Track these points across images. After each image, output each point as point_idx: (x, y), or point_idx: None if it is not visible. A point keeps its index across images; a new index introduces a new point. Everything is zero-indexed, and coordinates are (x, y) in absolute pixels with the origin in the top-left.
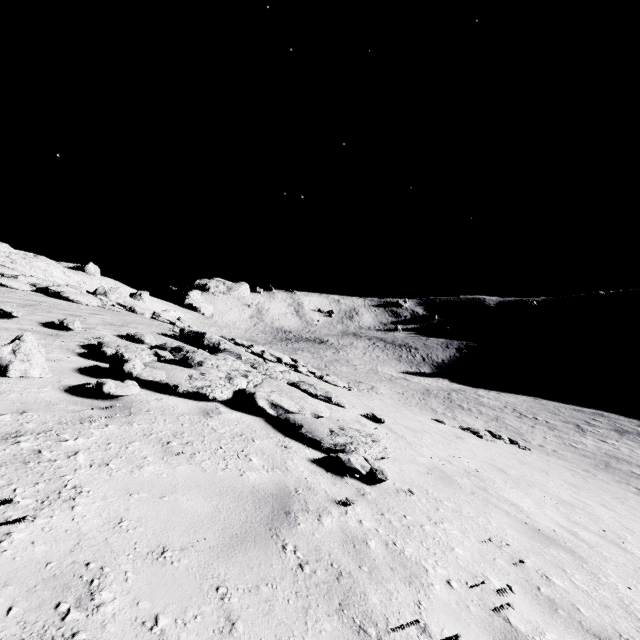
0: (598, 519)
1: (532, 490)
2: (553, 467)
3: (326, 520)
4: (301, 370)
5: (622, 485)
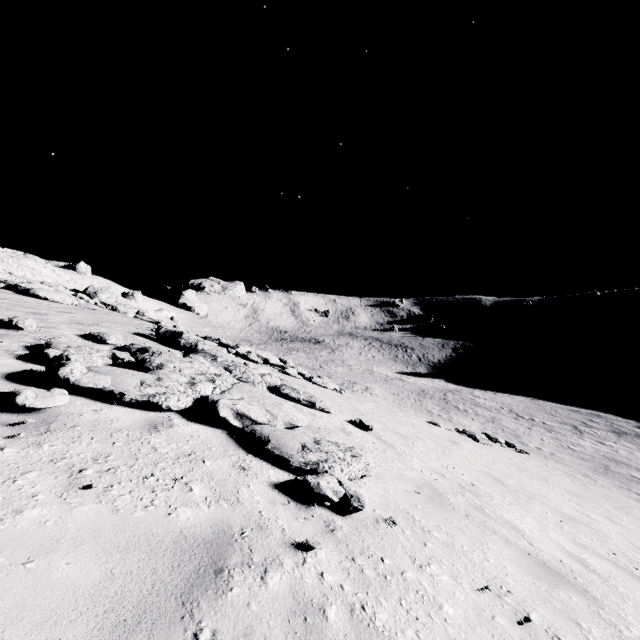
0: (606, 538)
1: (533, 505)
2: (552, 473)
3: (273, 578)
4: (289, 372)
5: (623, 491)
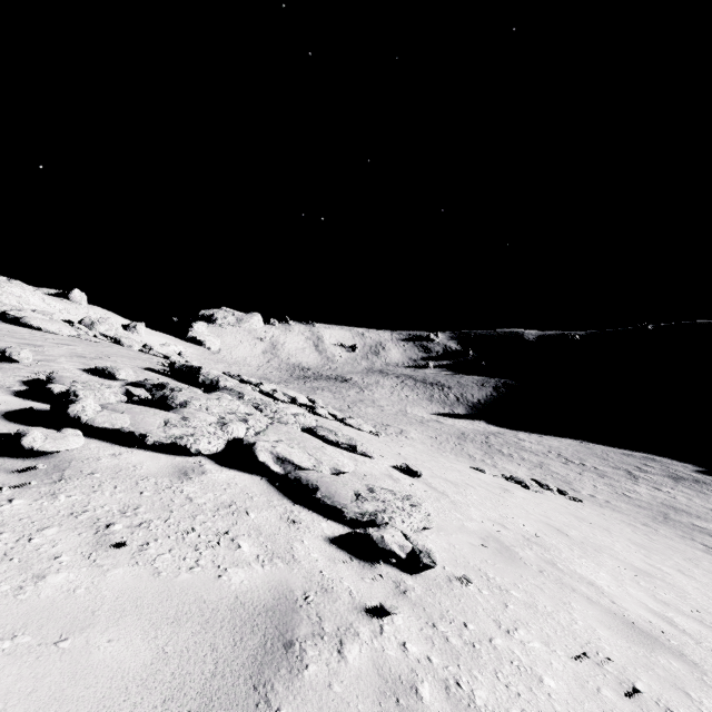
0: (684, 593)
1: (602, 558)
2: (611, 522)
3: (351, 651)
4: (320, 412)
5: (687, 541)
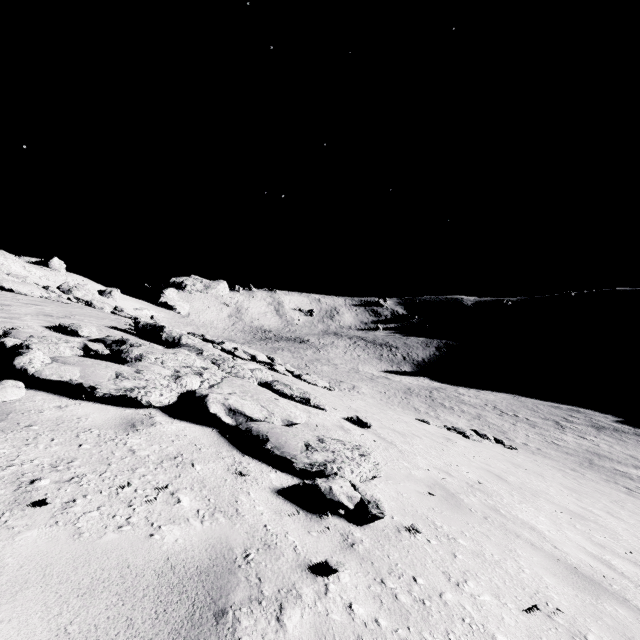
0: (616, 535)
1: (540, 502)
2: (543, 468)
3: (291, 617)
4: (277, 369)
5: (611, 484)
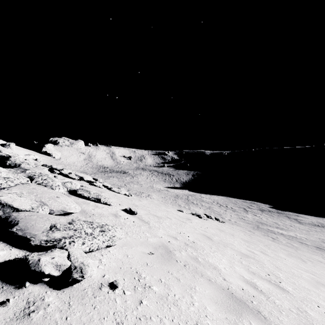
0: (263, 264)
1: (226, 250)
2: (235, 231)
3: None
4: (96, 184)
5: (266, 237)
